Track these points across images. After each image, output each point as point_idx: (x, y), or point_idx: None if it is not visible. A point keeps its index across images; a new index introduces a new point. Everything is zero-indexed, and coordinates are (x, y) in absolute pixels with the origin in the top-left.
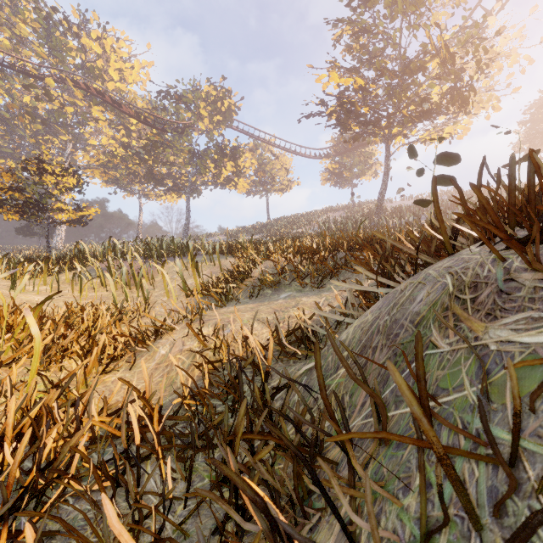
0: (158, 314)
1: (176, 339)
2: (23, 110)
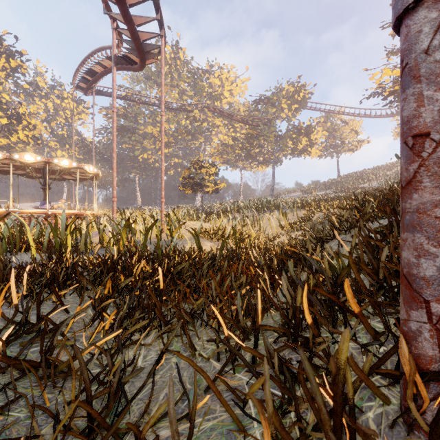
0: (270, 235)
1: (282, 240)
2: (184, 131)
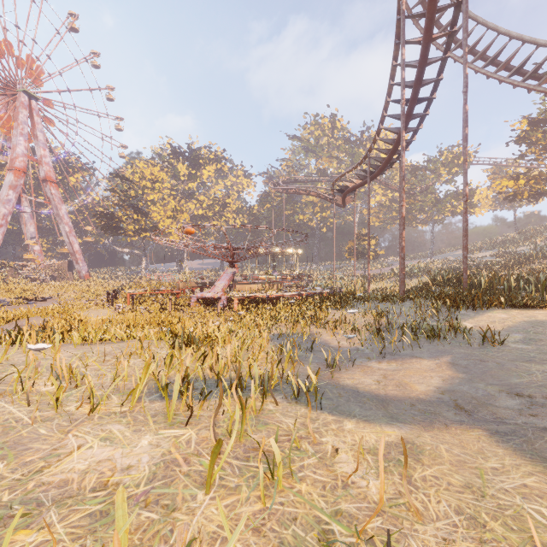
0: None
1: None
2: None
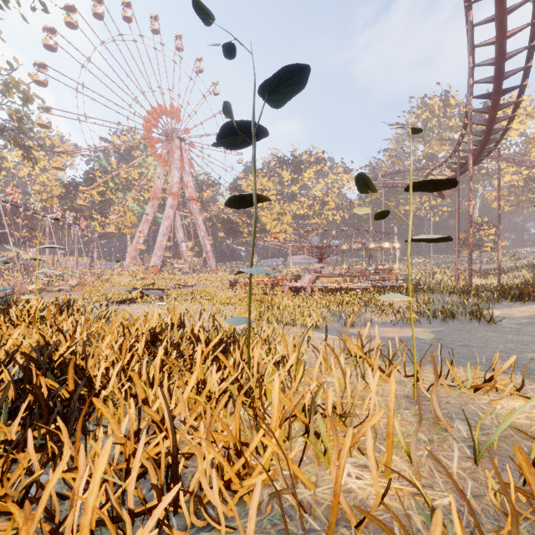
0: None
1: None
2: None
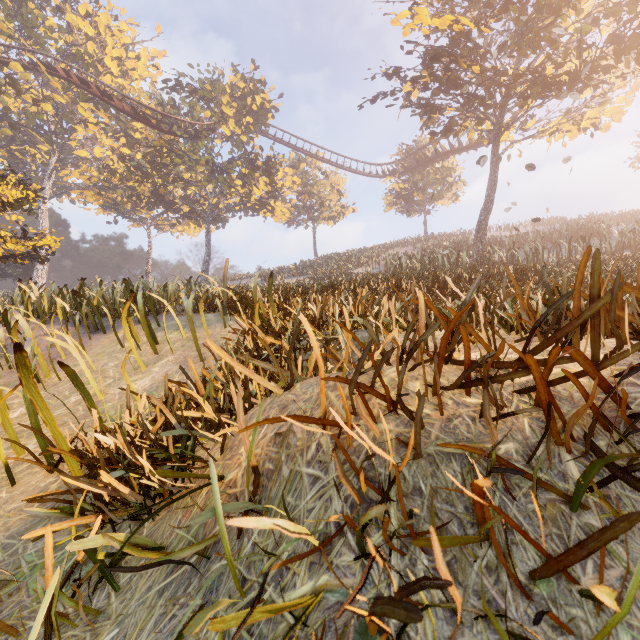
0: None
1: None
2: None
